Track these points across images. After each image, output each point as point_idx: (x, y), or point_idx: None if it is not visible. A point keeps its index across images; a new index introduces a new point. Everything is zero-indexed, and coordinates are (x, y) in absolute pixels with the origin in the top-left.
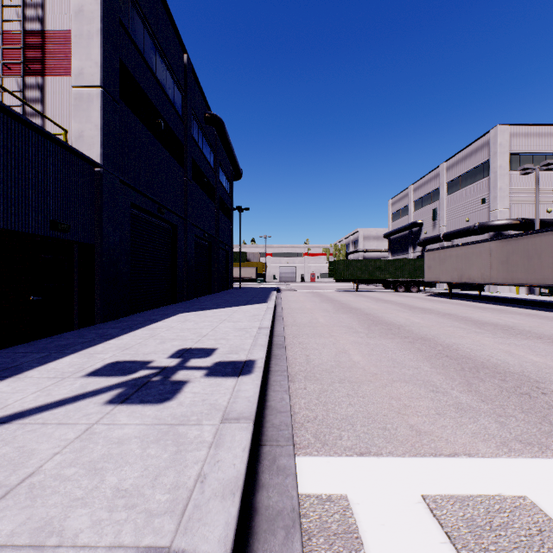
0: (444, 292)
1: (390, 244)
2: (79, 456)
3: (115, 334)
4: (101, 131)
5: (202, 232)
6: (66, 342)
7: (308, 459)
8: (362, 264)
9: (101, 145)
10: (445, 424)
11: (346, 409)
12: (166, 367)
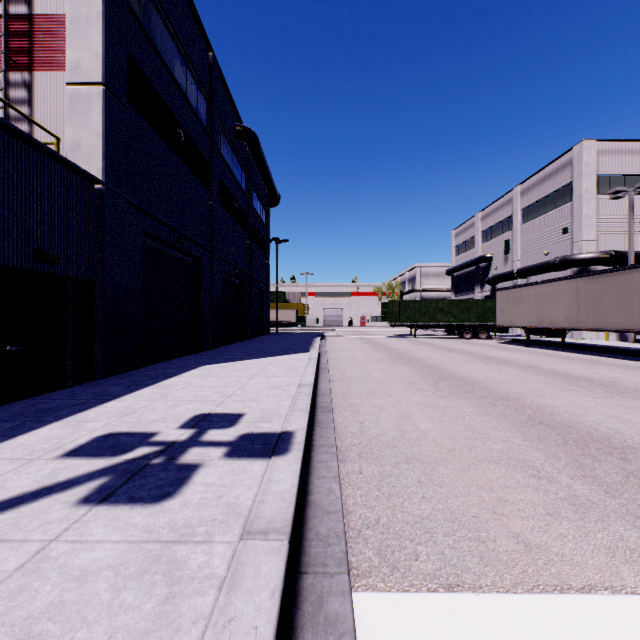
0: (519, 339)
1: (453, 282)
2: (11, 607)
3: (116, 394)
4: (102, 140)
5: (232, 268)
6: (50, 405)
7: (370, 597)
8: (421, 306)
9: (102, 157)
10: (563, 532)
11: (420, 507)
12: (173, 443)
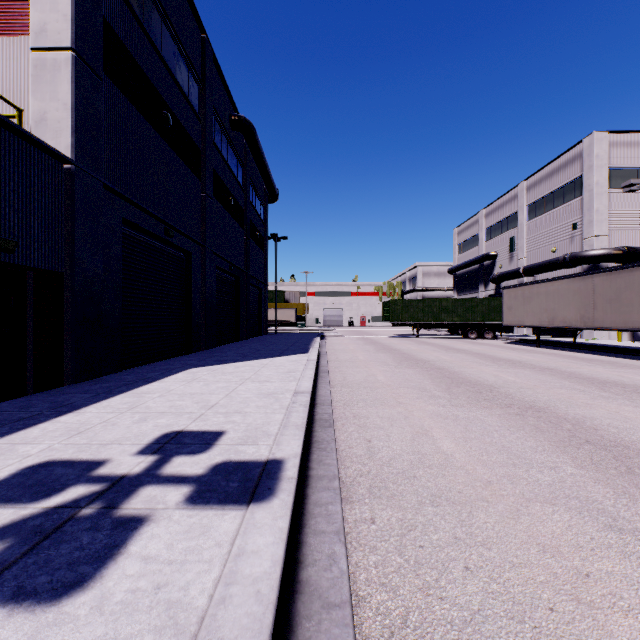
0: (527, 339)
1: (455, 280)
2: None
3: (78, 404)
4: (72, 113)
5: (227, 264)
6: None
7: None
8: (424, 305)
9: (72, 132)
10: None
11: (465, 588)
12: (122, 478)
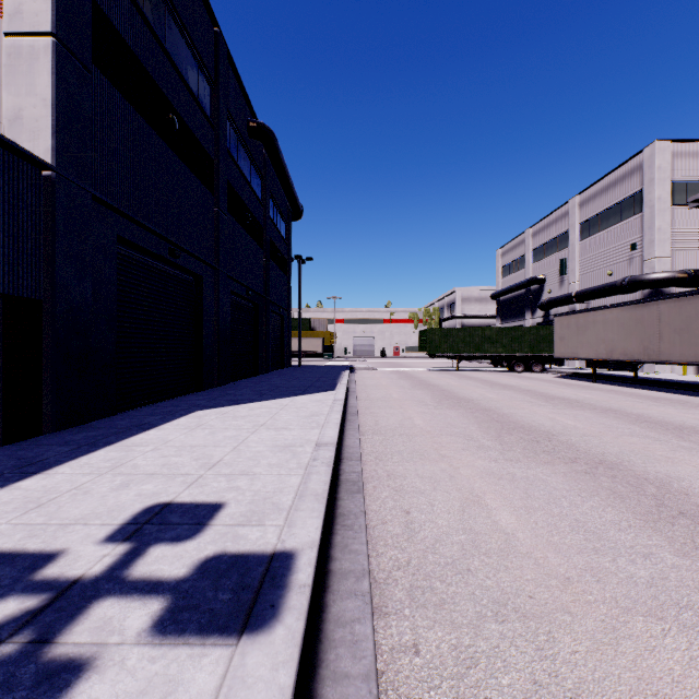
0: (581, 372)
1: (499, 307)
2: None
3: (51, 461)
4: (52, 110)
5: (244, 289)
6: None
7: None
8: (465, 334)
9: (52, 133)
10: None
11: None
12: (73, 584)
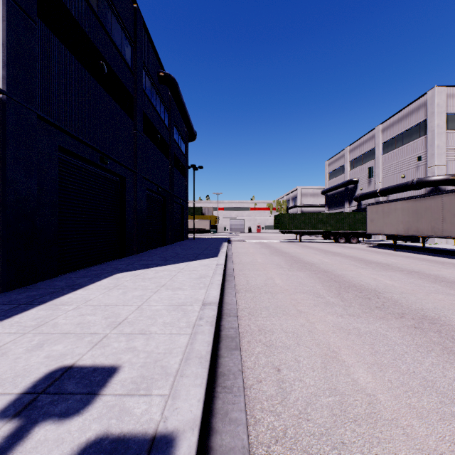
0: (384, 243)
1: (327, 199)
2: None
3: None
4: (3, 48)
5: (155, 186)
6: None
7: None
8: (305, 217)
9: (3, 65)
10: None
11: None
12: None
